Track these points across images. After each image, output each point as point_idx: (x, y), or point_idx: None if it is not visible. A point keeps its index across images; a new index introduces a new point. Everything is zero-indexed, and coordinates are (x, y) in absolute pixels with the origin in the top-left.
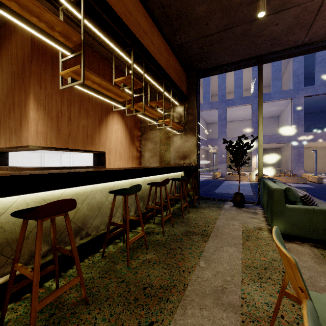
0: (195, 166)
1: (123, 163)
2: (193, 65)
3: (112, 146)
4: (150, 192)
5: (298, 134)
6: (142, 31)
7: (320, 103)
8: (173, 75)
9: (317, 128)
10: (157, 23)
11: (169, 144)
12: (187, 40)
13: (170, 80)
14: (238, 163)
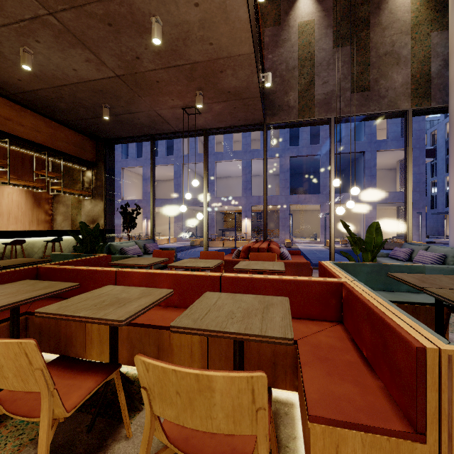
0: (101, 230)
1: (21, 227)
2: (96, 135)
3: (4, 210)
4: (4, 250)
5: (285, 196)
6: (3, 119)
7: (310, 164)
8: (64, 146)
9: (315, 190)
10: (29, 107)
11: (81, 208)
12: (70, 119)
13: (57, 152)
14: (125, 227)
